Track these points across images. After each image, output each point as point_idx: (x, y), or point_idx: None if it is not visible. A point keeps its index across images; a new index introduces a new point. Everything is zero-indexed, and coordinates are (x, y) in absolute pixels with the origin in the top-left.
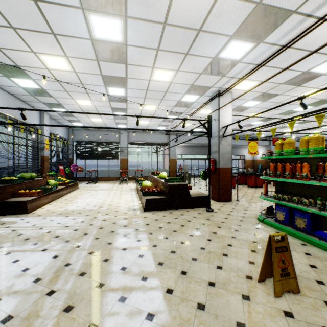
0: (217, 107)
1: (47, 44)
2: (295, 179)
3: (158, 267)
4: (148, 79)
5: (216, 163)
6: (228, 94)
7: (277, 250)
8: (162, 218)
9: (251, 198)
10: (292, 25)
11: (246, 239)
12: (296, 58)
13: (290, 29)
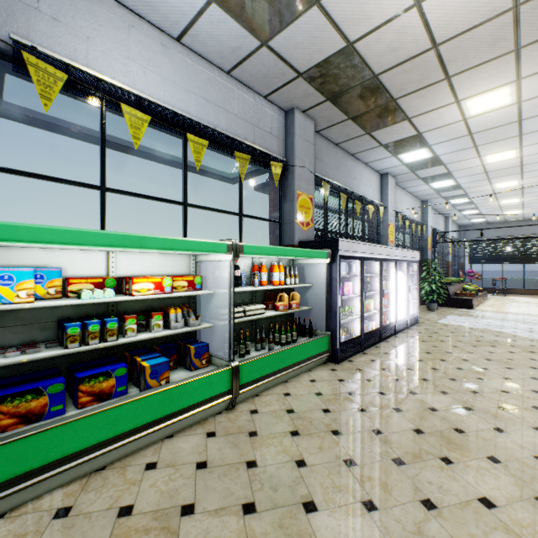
0: None
1: (509, 178)
2: None
3: None
4: None
5: None
6: None
7: None
8: None
9: None
10: None
11: None
12: None
13: None
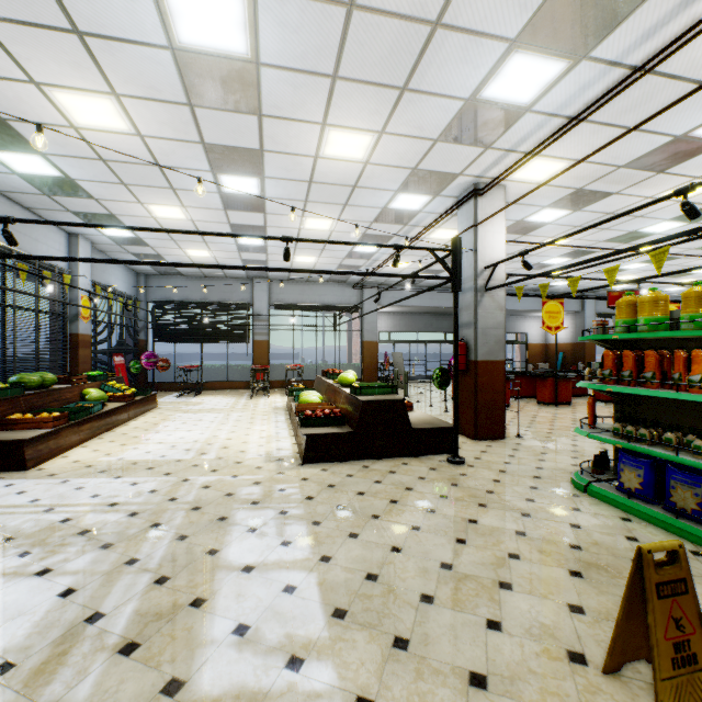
0: (473, 220)
1: (66, 61)
2: (670, 390)
3: (333, 625)
4: (314, 154)
5: (469, 351)
6: (498, 191)
7: (660, 590)
8: (346, 483)
9: (548, 430)
10: (664, 12)
11: (551, 540)
12: (662, 101)
13: (658, 23)
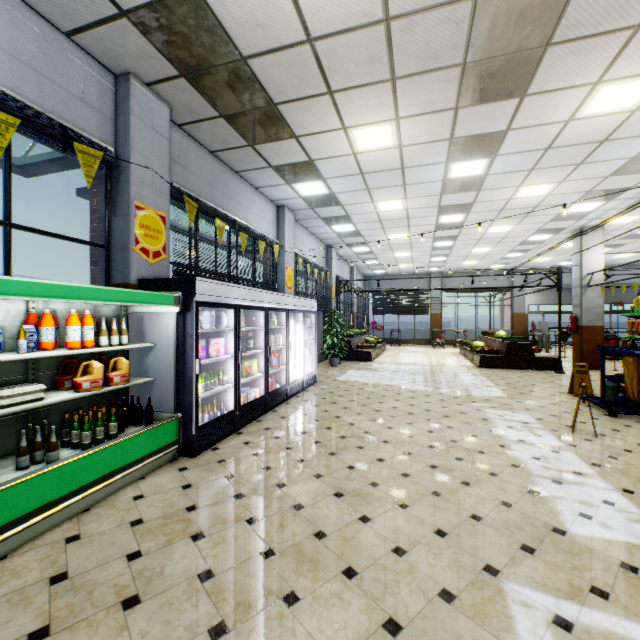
0: (579, 249)
1: (399, 230)
2: None
3: (496, 385)
4: (482, 233)
5: (577, 320)
6: (597, 230)
7: (577, 372)
8: (499, 372)
9: None
10: (639, 190)
11: None
12: None
13: None
